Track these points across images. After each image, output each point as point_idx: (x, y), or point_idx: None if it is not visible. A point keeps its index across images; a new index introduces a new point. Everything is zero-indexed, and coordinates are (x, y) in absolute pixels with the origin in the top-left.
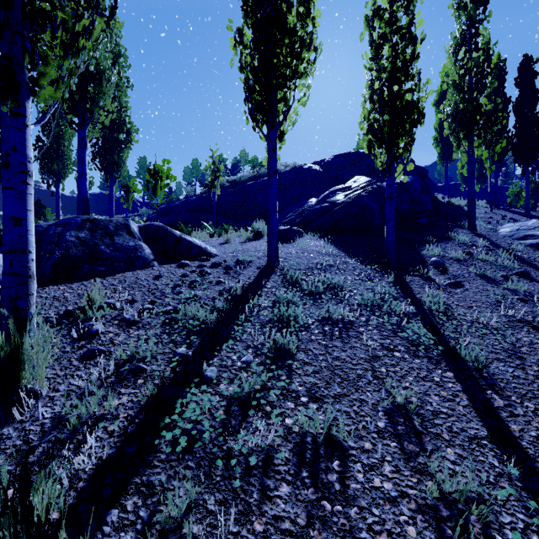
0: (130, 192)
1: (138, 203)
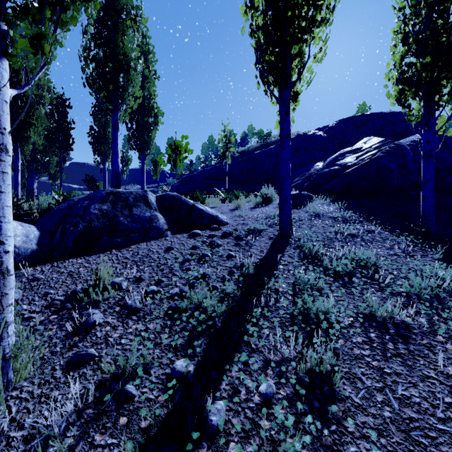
0: (158, 166)
1: (167, 174)
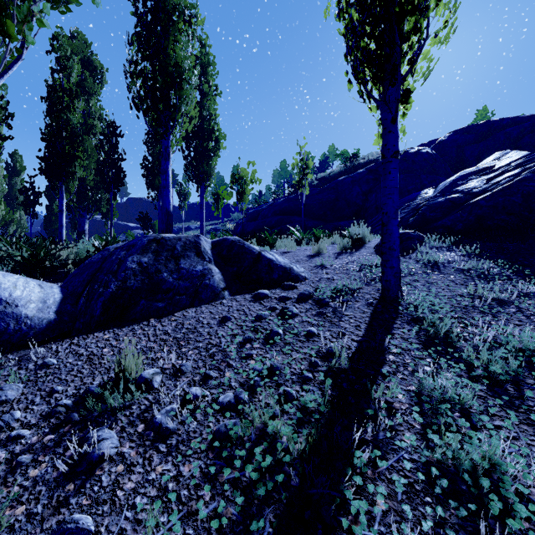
0: (220, 199)
1: (232, 208)
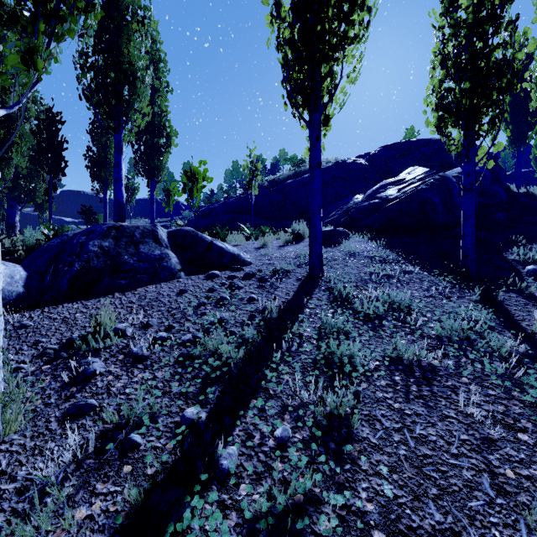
0: (171, 196)
1: (183, 206)
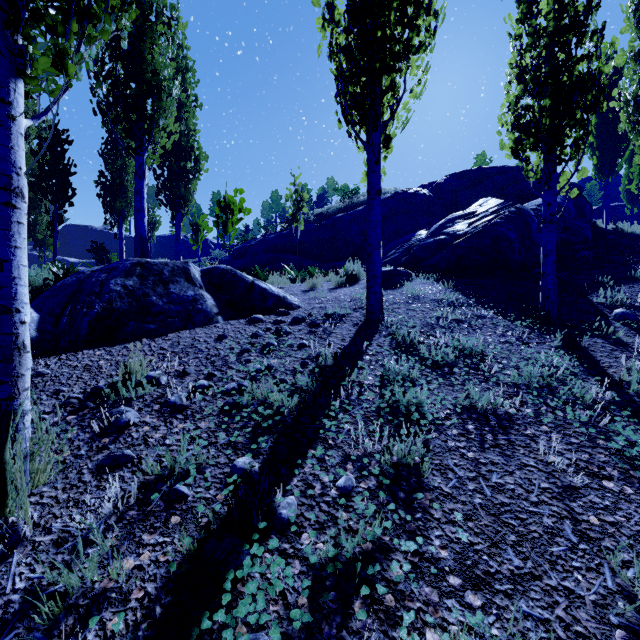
0: (200, 231)
1: (212, 245)
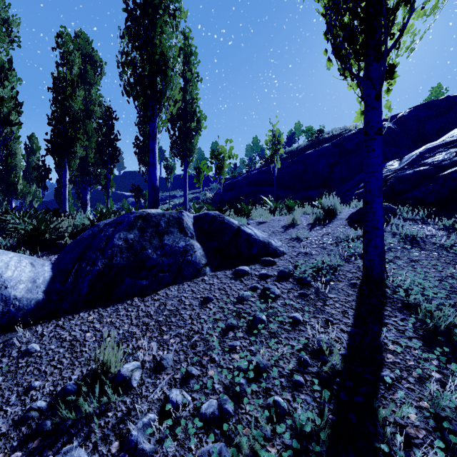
0: (201, 173)
1: (211, 179)
